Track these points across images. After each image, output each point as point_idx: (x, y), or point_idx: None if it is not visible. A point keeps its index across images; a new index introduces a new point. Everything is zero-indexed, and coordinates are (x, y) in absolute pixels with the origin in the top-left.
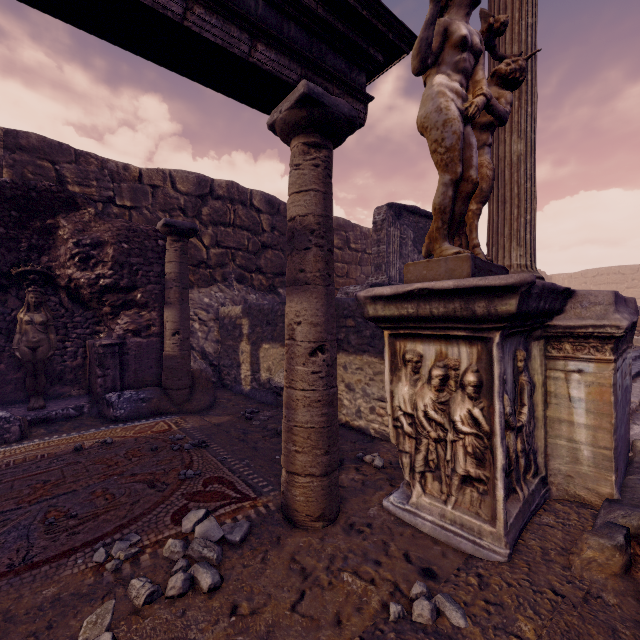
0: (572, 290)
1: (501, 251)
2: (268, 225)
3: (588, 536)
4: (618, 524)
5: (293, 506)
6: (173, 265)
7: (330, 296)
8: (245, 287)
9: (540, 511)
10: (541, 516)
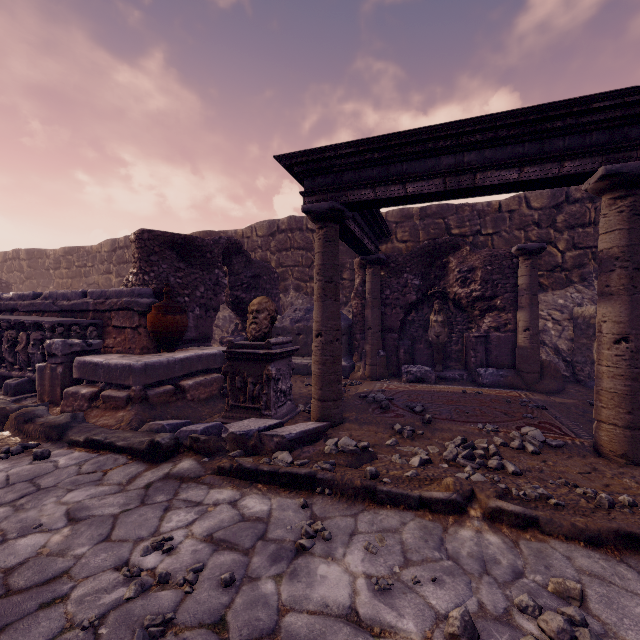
0: None
1: None
2: None
3: None
4: None
5: (599, 442)
6: (524, 278)
7: (635, 302)
8: None
9: None
10: None
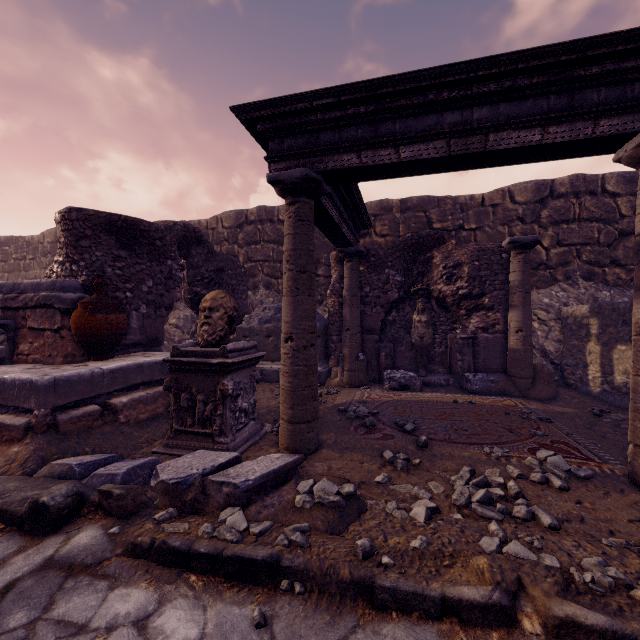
0: None
1: None
2: (629, 208)
3: None
4: None
5: (639, 473)
6: (516, 274)
7: None
8: (594, 284)
9: None
10: None
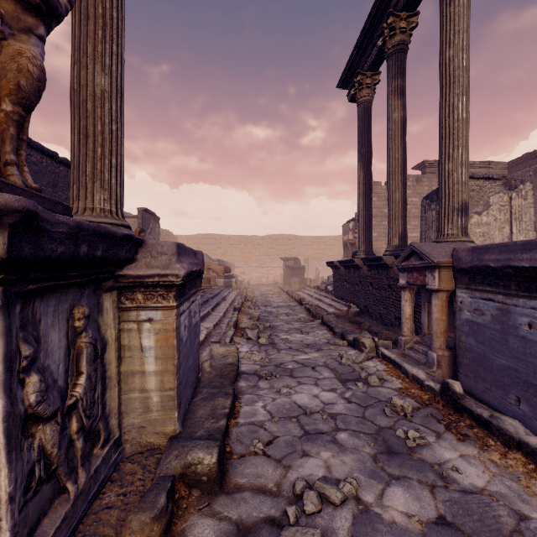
0: (140, 238)
1: (83, 190)
2: None
3: (133, 517)
4: (167, 476)
5: None
6: None
7: None
8: None
9: (106, 487)
10: (104, 495)
